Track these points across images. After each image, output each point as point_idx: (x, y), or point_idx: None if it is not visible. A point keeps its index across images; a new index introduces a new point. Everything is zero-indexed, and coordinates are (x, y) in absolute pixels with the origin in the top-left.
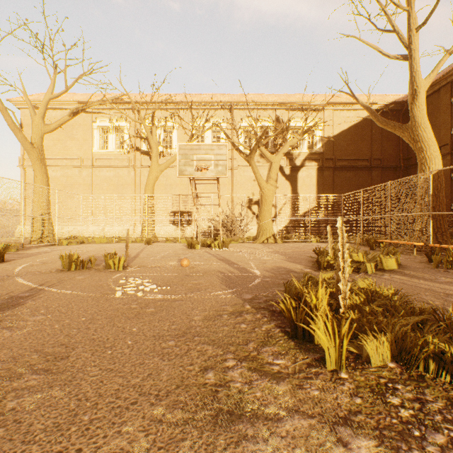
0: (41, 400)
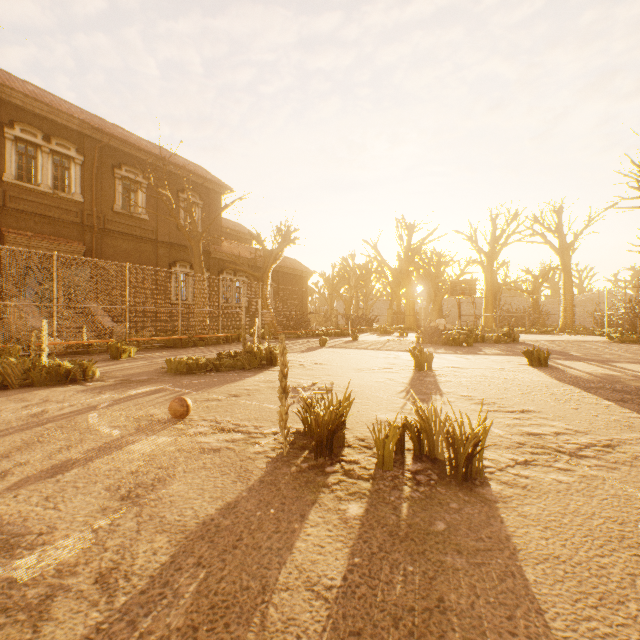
0: (357, 367)
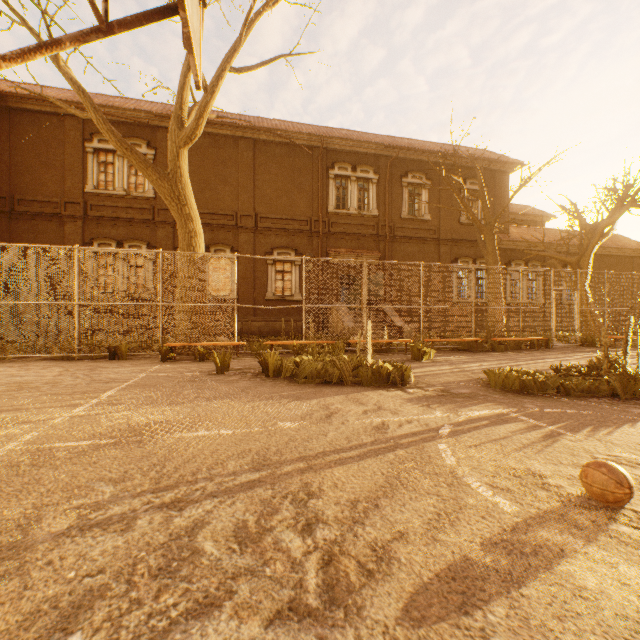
0: None
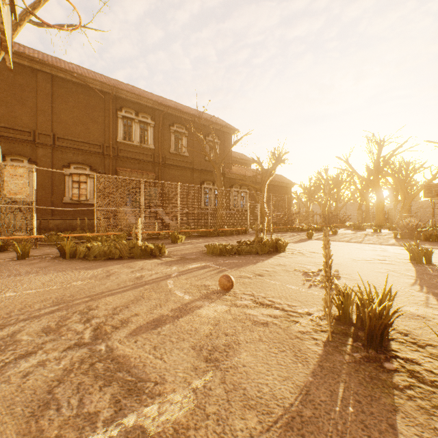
0: (350, 257)
